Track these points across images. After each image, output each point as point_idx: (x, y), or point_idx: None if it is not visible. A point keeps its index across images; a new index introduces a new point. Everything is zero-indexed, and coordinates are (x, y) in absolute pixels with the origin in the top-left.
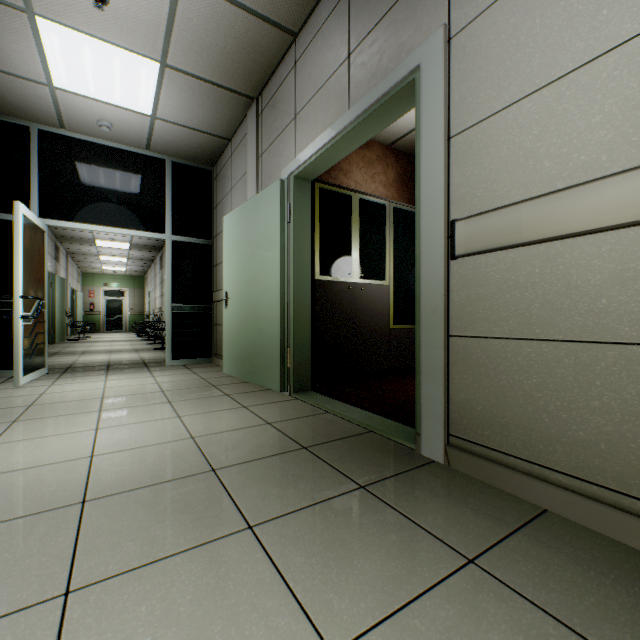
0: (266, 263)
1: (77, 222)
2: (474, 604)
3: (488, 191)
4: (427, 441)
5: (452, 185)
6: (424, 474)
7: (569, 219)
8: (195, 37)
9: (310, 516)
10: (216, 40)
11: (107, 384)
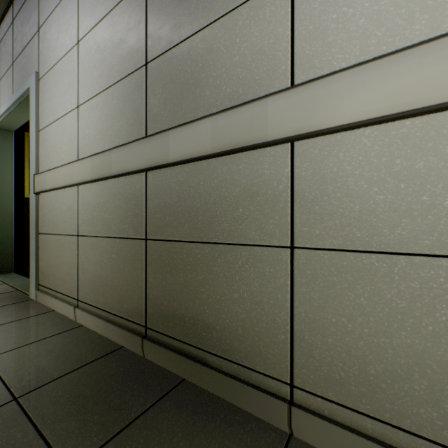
0: None
1: None
2: None
3: (47, 162)
4: (32, 290)
5: (40, 156)
6: (13, 306)
7: (55, 182)
8: None
9: None
10: None
11: None
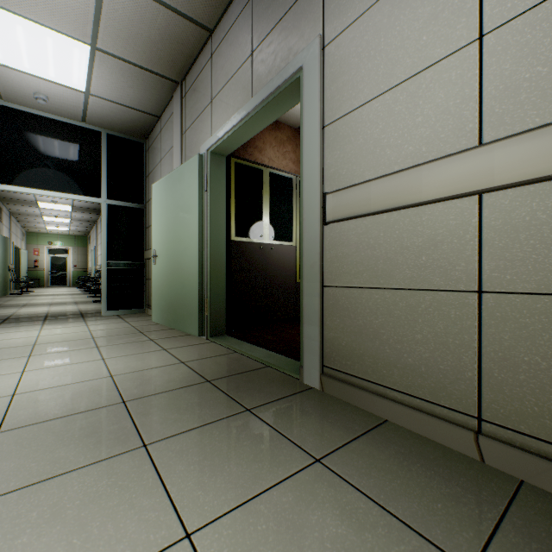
0: (187, 225)
1: (14, 185)
2: (310, 491)
3: (350, 171)
4: (308, 372)
5: (325, 165)
6: (301, 398)
7: (400, 195)
8: (122, 26)
9: (198, 434)
10: (141, 30)
11: (41, 333)
